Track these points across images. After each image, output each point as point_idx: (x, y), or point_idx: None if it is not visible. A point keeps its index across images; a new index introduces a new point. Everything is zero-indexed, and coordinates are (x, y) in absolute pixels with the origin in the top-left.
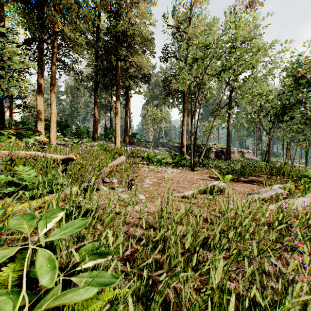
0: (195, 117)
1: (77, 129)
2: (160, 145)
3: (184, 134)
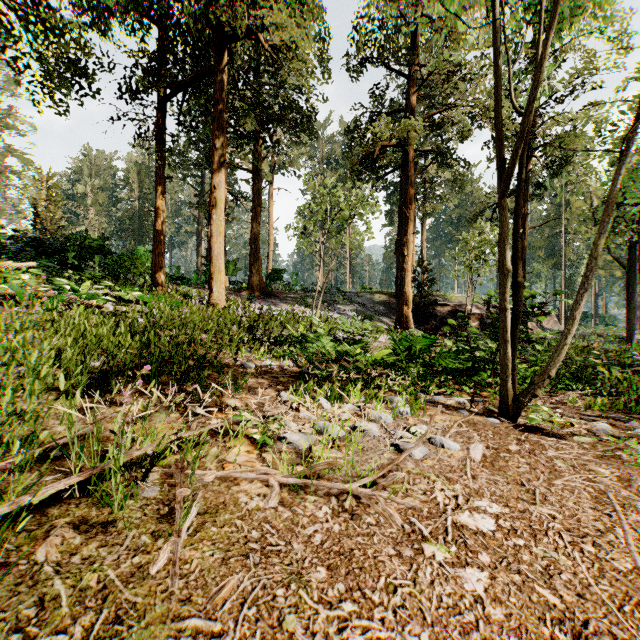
0: (422, 233)
1: (125, 256)
2: (342, 298)
3: (409, 269)
